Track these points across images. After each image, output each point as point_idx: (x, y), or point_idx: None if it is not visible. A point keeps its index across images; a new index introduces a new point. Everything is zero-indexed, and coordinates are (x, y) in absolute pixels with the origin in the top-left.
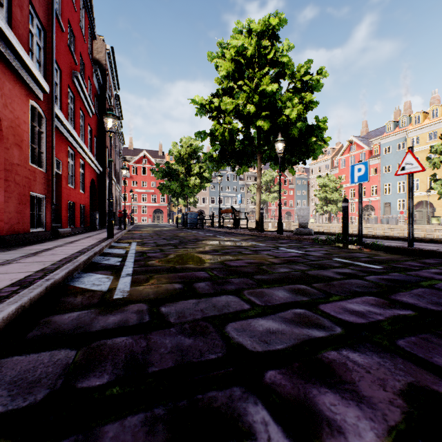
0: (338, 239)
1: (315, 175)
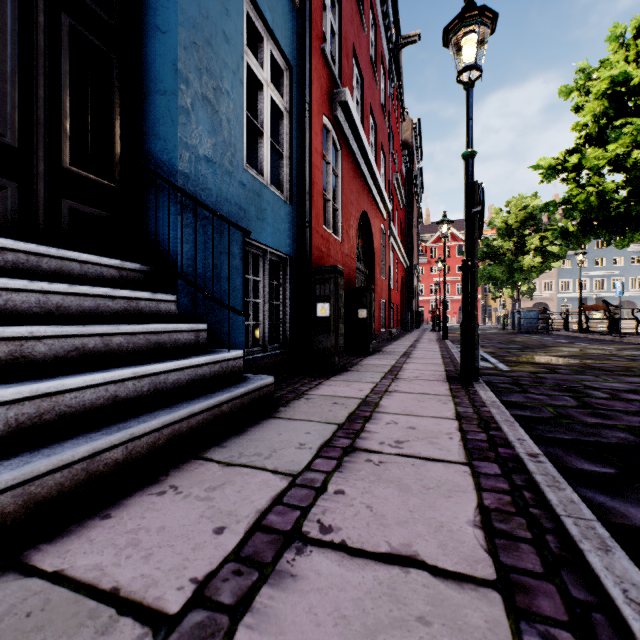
0: None
1: None
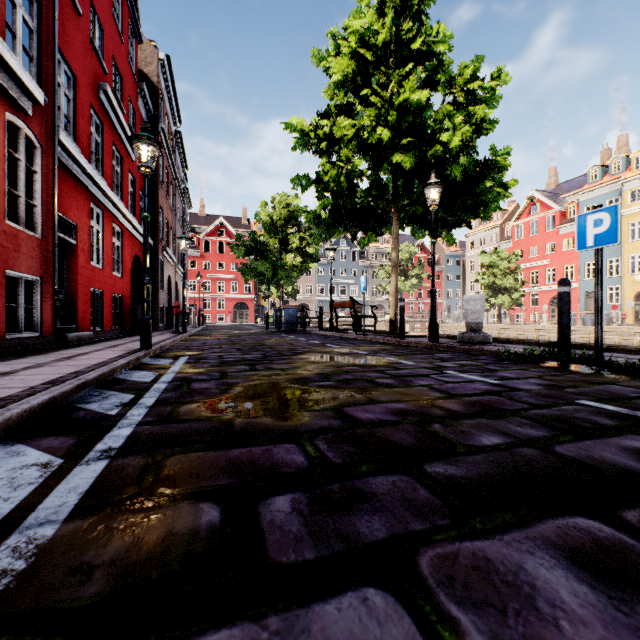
0: (552, 354)
1: (476, 251)
